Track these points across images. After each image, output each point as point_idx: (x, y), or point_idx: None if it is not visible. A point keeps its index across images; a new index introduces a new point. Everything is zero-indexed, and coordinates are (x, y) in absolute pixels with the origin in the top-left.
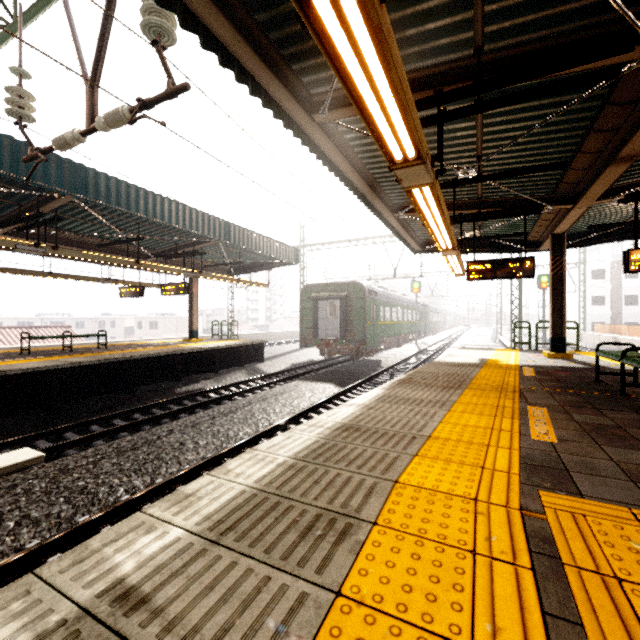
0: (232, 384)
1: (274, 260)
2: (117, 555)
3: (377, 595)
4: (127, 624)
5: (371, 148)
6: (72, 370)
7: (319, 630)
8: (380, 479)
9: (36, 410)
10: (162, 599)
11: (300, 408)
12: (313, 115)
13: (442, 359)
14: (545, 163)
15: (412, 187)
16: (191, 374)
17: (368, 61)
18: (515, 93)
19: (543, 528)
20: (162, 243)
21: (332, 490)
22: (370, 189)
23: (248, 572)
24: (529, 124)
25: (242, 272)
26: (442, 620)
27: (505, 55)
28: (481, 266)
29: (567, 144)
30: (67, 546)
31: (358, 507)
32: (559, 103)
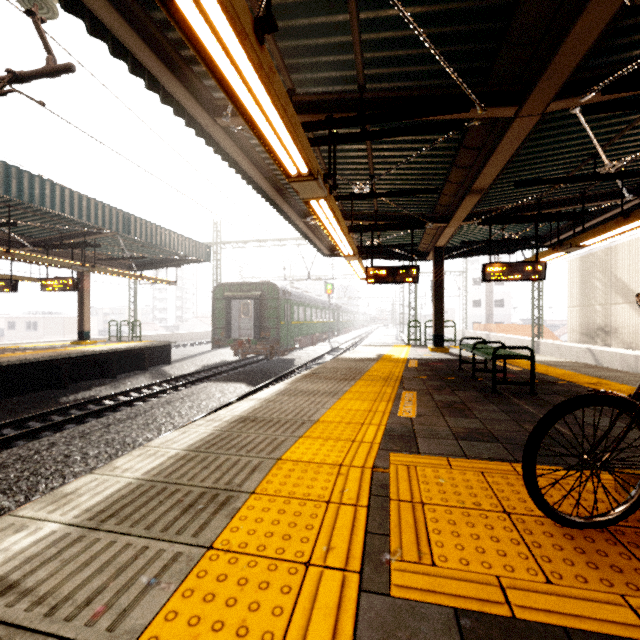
0: (132, 389)
1: (183, 256)
2: None
3: (243, 543)
4: None
5: None
6: None
7: (188, 575)
8: (265, 459)
9: None
10: (33, 582)
11: (208, 409)
12: (216, 118)
13: (346, 355)
14: (424, 187)
15: (309, 199)
16: (81, 380)
17: (254, 89)
18: (391, 129)
19: (384, 478)
20: (43, 231)
21: (219, 472)
22: (278, 194)
23: (127, 546)
24: (408, 154)
25: (146, 268)
26: (291, 550)
27: (383, 96)
28: (378, 272)
29: (438, 174)
30: None
31: (241, 482)
32: (428, 141)
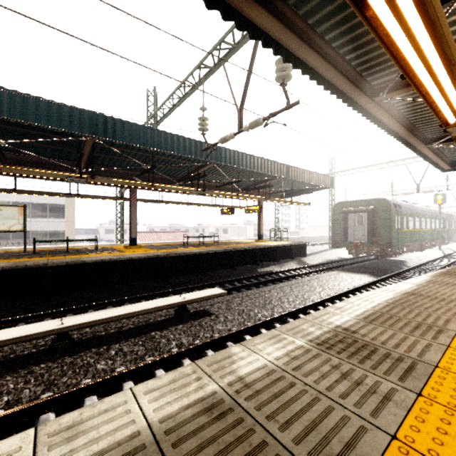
0: (291, 269)
1: (314, 186)
2: (328, 319)
3: None
4: (354, 336)
5: (413, 105)
6: (211, 254)
7: (444, 353)
8: (452, 317)
9: (197, 273)
10: (362, 333)
11: (346, 288)
12: (373, 98)
13: None
14: None
15: None
16: (263, 261)
17: (444, 86)
18: None
19: None
20: (246, 182)
21: (421, 317)
22: (408, 132)
23: (395, 333)
24: None
25: (290, 196)
26: None
27: None
28: None
29: None
30: (248, 333)
31: (443, 325)
32: None
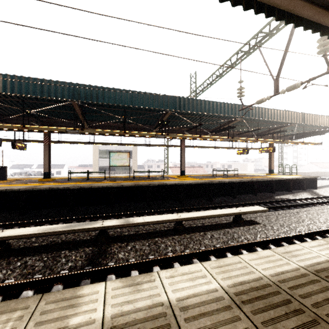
0: (307, 198)
1: (326, 128)
2: None
3: None
4: None
5: None
6: (239, 183)
7: None
8: None
9: (228, 196)
10: None
11: None
12: None
13: None
14: None
15: None
16: (277, 190)
17: None
18: None
19: None
20: (261, 129)
21: None
22: None
23: None
24: None
25: (300, 137)
26: None
27: None
28: None
29: None
30: (295, 239)
31: None
32: None
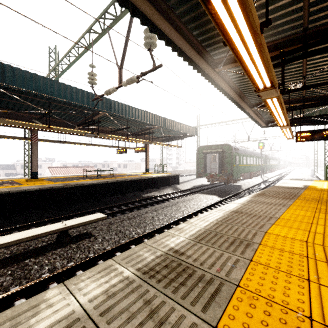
0: (167, 194)
1: (184, 134)
2: (166, 242)
3: (267, 263)
4: (181, 258)
5: (241, 78)
6: (104, 184)
7: (247, 268)
8: (258, 231)
9: (92, 200)
10: (188, 254)
11: (202, 206)
12: (215, 69)
13: (280, 185)
14: None
15: (267, 99)
16: (147, 188)
17: (253, 54)
18: (327, 46)
19: None
20: (135, 129)
21: (237, 232)
22: (239, 98)
23: (214, 251)
24: None
25: (169, 141)
26: (295, 272)
27: (321, 28)
28: (304, 134)
29: None
30: (120, 250)
31: (251, 238)
32: None
